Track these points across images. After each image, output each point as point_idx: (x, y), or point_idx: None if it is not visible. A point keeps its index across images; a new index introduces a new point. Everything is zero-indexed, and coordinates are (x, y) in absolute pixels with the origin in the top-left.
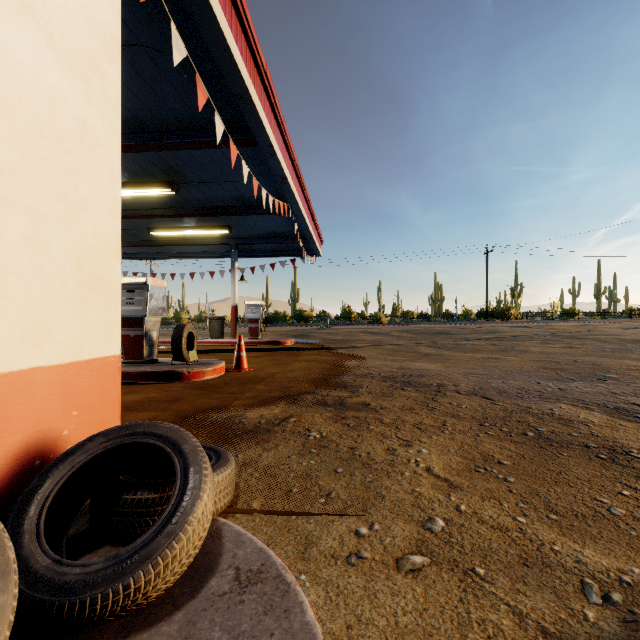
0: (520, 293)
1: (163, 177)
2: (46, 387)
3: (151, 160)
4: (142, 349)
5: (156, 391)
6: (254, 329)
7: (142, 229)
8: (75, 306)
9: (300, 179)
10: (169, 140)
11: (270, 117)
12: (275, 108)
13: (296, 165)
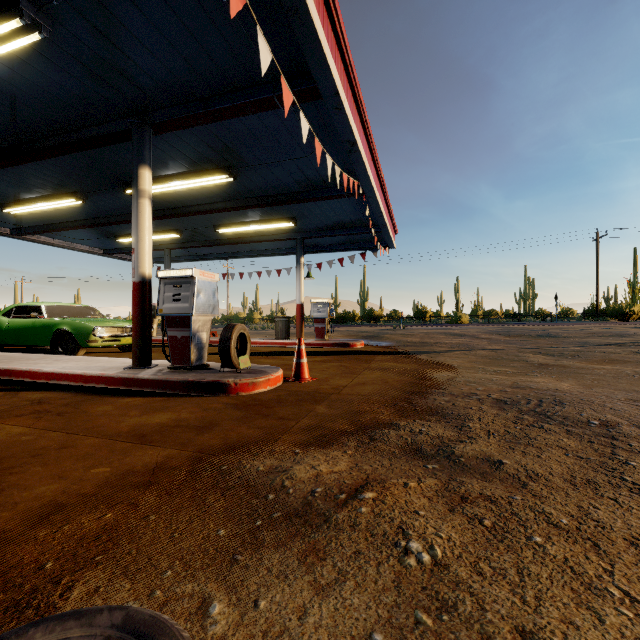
0: None
1: (220, 162)
2: None
3: (205, 140)
4: (189, 353)
5: (191, 409)
6: (320, 329)
7: (209, 227)
8: None
9: (372, 150)
10: (217, 106)
11: (335, 56)
12: (342, 43)
13: (368, 131)
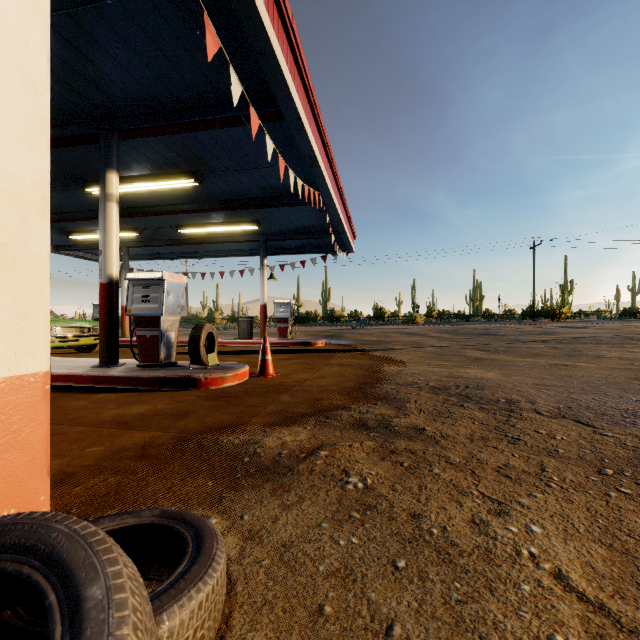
0: (570, 291)
1: (186, 167)
2: None
3: (171, 147)
4: (158, 351)
5: (166, 401)
6: (283, 329)
7: (171, 227)
8: None
9: (332, 164)
10: (187, 119)
11: (298, 84)
12: (303, 74)
13: (327, 147)
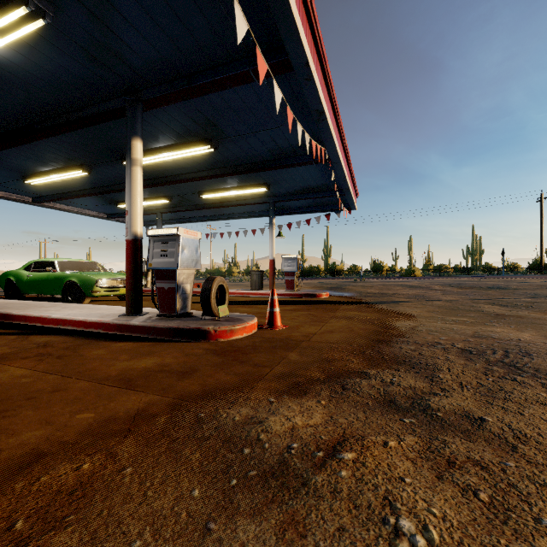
0: None
1: (202, 134)
2: None
3: (189, 115)
4: (175, 302)
5: (175, 354)
6: (290, 282)
7: (194, 193)
8: None
9: (338, 120)
10: (199, 81)
11: (306, 29)
12: (312, 18)
13: (334, 102)
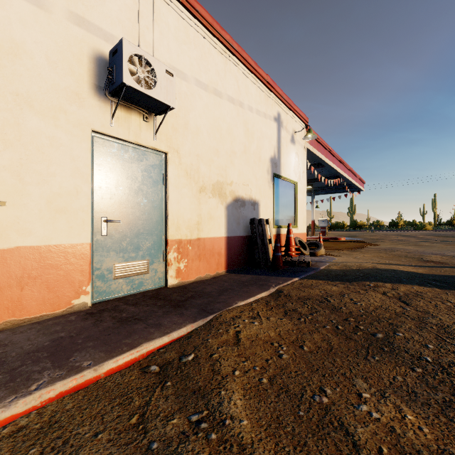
0: None
1: None
2: (301, 235)
3: None
4: None
5: None
6: (323, 232)
7: None
8: (303, 225)
9: (346, 166)
10: None
11: (331, 158)
12: (333, 154)
13: (343, 163)
